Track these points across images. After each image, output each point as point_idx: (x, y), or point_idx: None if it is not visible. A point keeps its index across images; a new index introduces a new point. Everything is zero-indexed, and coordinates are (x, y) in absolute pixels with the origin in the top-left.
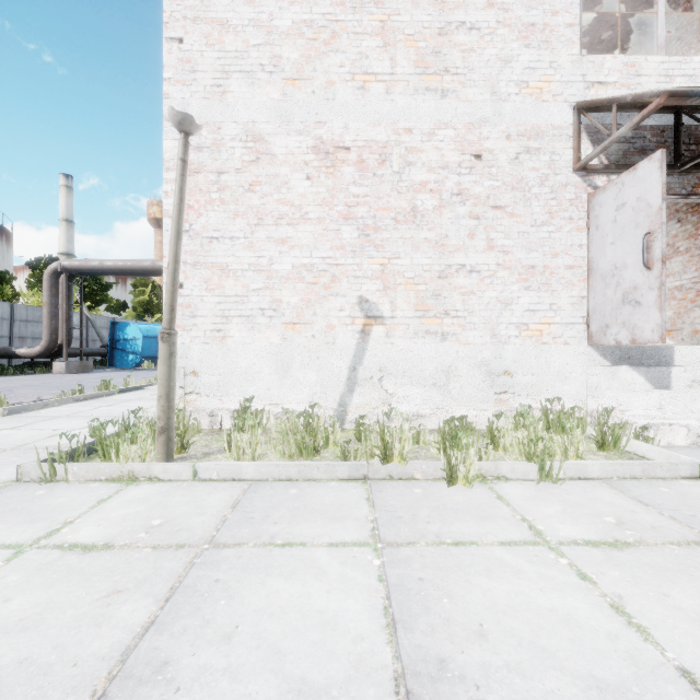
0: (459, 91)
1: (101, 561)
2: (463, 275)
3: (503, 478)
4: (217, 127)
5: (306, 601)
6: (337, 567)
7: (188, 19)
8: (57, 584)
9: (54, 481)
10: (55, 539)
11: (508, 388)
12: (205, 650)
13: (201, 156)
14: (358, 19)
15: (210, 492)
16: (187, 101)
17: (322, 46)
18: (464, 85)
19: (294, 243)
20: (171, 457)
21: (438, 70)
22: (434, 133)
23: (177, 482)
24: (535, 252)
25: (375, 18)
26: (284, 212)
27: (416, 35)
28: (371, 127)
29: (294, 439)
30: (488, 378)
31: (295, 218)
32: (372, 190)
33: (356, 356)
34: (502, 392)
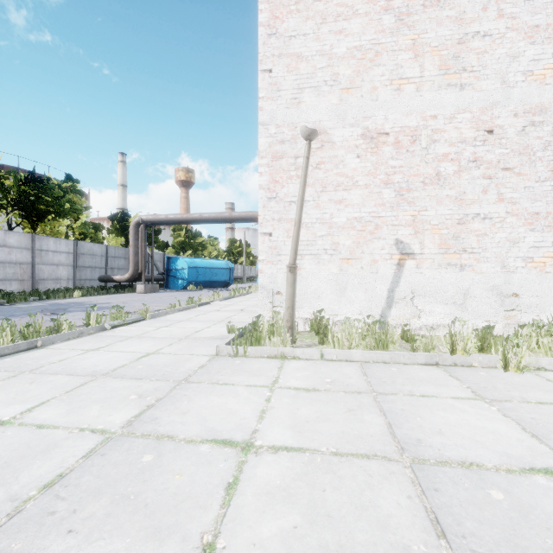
0: (475, 84)
1: (322, 396)
2: (477, 221)
3: (543, 369)
4: (294, 126)
5: (468, 422)
6: (470, 408)
7: (275, 56)
8: (314, 404)
9: (237, 356)
10: (282, 385)
11: (515, 307)
12: (434, 437)
13: (284, 147)
14: (395, 40)
15: (340, 367)
16: (274, 111)
17: (368, 63)
18: (478, 79)
19: (348, 203)
20: (293, 346)
21: (457, 70)
22: (454, 117)
23: (312, 361)
24: (539, 201)
25: (408, 37)
26: (341, 182)
27: (439, 46)
28: (404, 117)
29: (374, 337)
30: (498, 299)
31: (349, 185)
32: (405, 162)
33: (393, 281)
34: (510, 309)
